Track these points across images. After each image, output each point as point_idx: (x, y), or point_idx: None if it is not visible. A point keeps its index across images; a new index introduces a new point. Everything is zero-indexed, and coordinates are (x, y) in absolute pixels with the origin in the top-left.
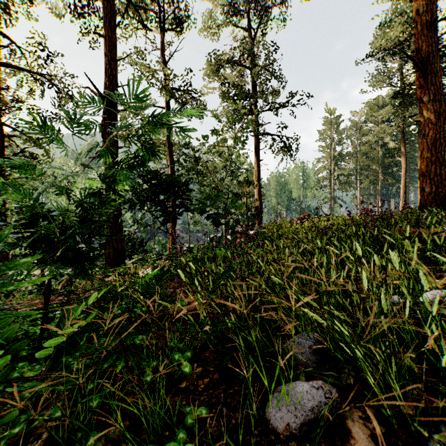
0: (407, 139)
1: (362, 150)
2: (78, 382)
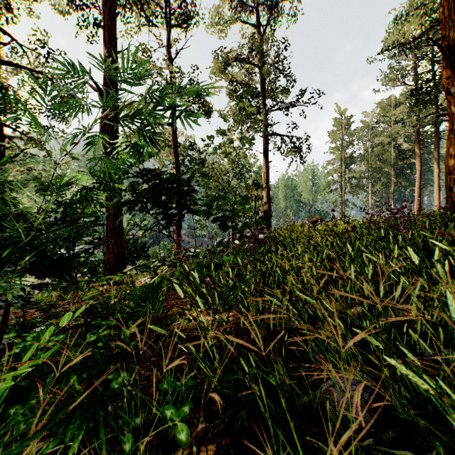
0: (421, 140)
1: (374, 152)
2: None
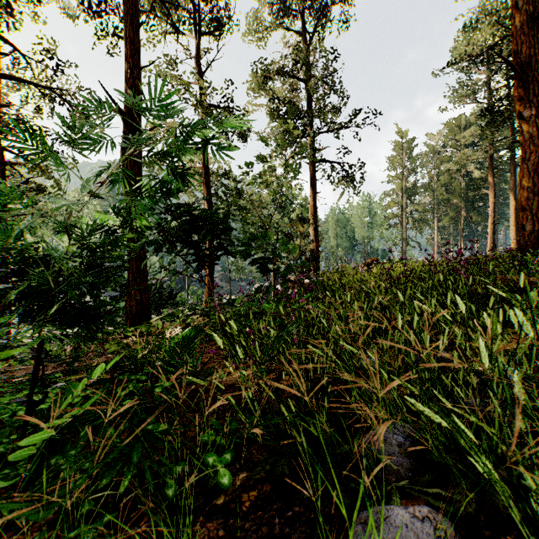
0: (496, 167)
1: (441, 181)
2: (65, 503)
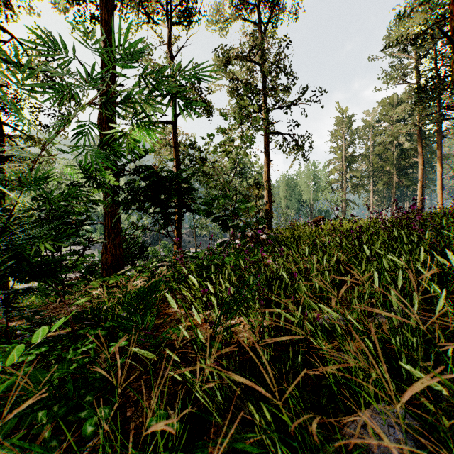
0: (424, 139)
1: (376, 151)
2: None
